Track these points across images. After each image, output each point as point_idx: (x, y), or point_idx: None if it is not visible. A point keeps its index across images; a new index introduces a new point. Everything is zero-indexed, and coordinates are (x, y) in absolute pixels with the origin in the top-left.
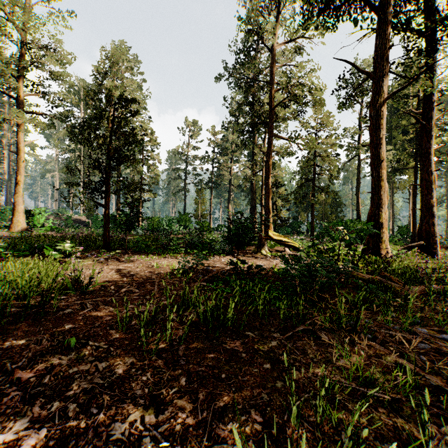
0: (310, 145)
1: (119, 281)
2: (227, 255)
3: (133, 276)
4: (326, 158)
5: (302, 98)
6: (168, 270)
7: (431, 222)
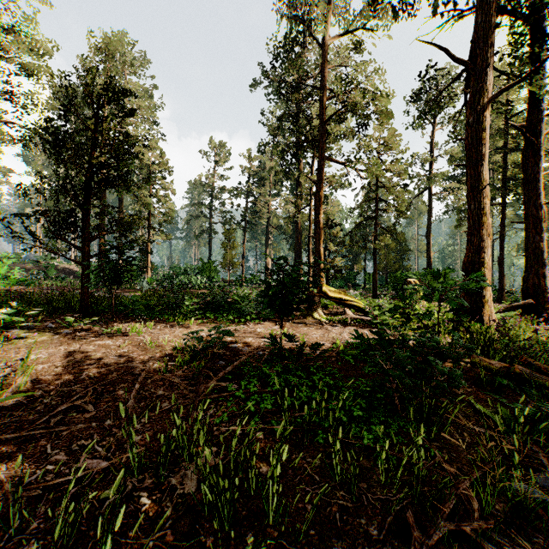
0: (374, 172)
1: (69, 381)
2: (264, 320)
3: (102, 368)
4: (393, 190)
5: (365, 107)
6: (169, 351)
7: (541, 274)
